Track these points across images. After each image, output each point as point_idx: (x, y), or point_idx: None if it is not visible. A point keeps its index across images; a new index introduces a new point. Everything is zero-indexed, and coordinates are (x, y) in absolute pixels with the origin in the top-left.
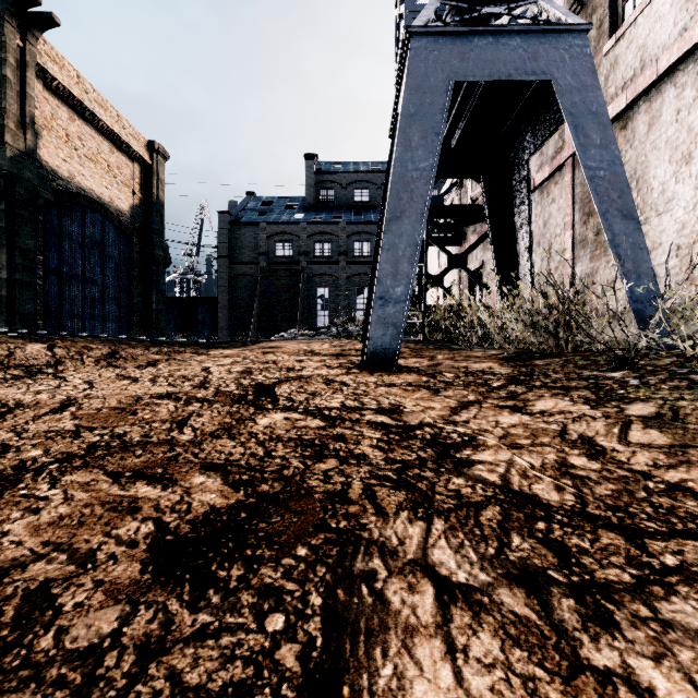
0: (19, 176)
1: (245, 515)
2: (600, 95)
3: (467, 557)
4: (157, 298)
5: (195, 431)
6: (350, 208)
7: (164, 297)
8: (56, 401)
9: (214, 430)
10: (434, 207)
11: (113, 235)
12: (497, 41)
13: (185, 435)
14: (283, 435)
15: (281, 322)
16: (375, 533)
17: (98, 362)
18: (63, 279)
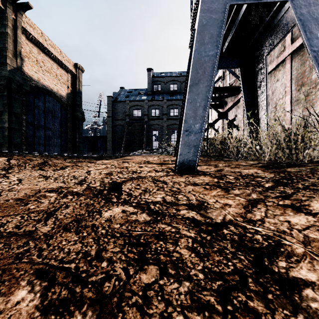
0: (13, 79)
1: None
2: (318, 8)
3: None
4: (79, 136)
5: (55, 222)
6: (168, 93)
7: (82, 135)
8: None
9: (69, 222)
10: None
11: (58, 107)
12: None
13: (46, 227)
14: (116, 230)
15: (136, 147)
16: None
17: (34, 167)
18: (35, 127)
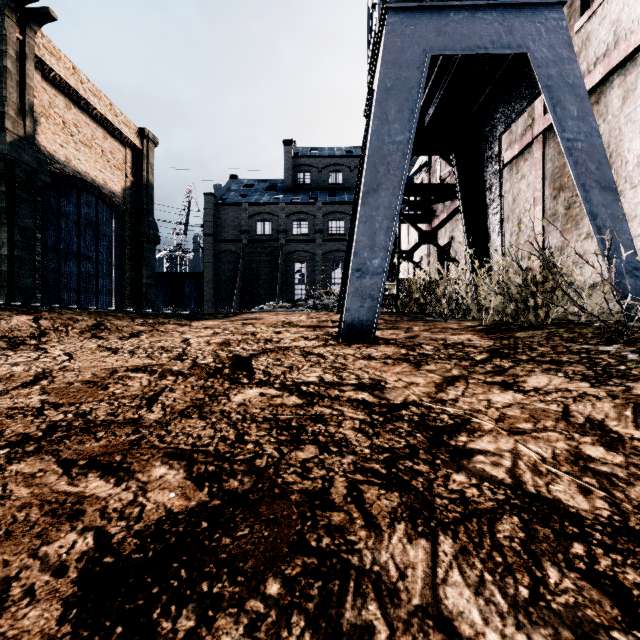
0: (18, 159)
1: (206, 524)
2: (576, 67)
3: (493, 604)
4: (147, 273)
5: (165, 409)
6: (325, 190)
7: (153, 272)
8: (30, 374)
9: (184, 407)
10: (406, 186)
11: (107, 214)
12: (473, 16)
13: (154, 414)
14: (257, 415)
15: (262, 295)
16: (367, 559)
17: (82, 333)
18: (60, 256)
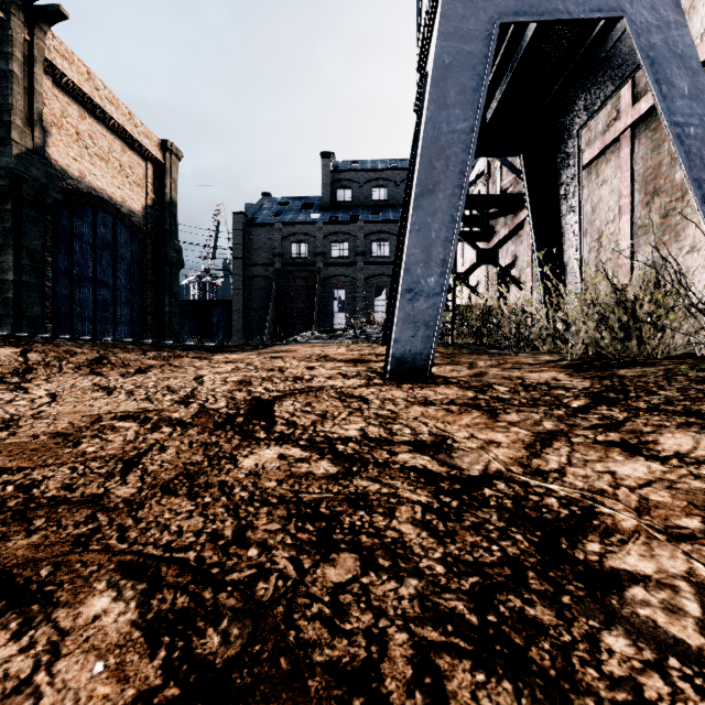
0: (25, 174)
1: None
2: (687, 33)
3: None
4: (170, 300)
5: (144, 478)
6: (368, 207)
7: (177, 299)
8: None
9: (171, 477)
10: None
11: (126, 236)
12: None
13: (126, 487)
14: (270, 492)
15: (297, 325)
16: None
17: (79, 369)
18: (74, 281)
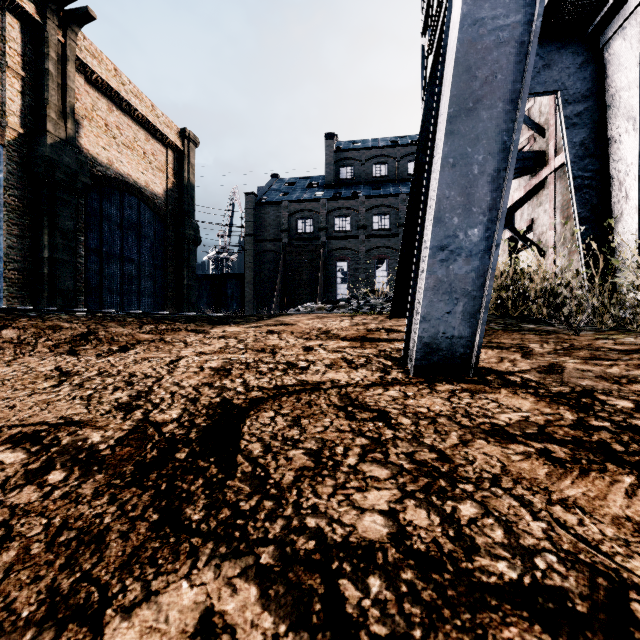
0: (58, 161)
1: None
2: None
3: None
4: (188, 274)
5: None
6: (369, 183)
7: (194, 273)
8: None
9: None
10: None
11: (149, 216)
12: None
13: None
14: None
15: (303, 295)
16: None
17: (57, 347)
18: (103, 258)
